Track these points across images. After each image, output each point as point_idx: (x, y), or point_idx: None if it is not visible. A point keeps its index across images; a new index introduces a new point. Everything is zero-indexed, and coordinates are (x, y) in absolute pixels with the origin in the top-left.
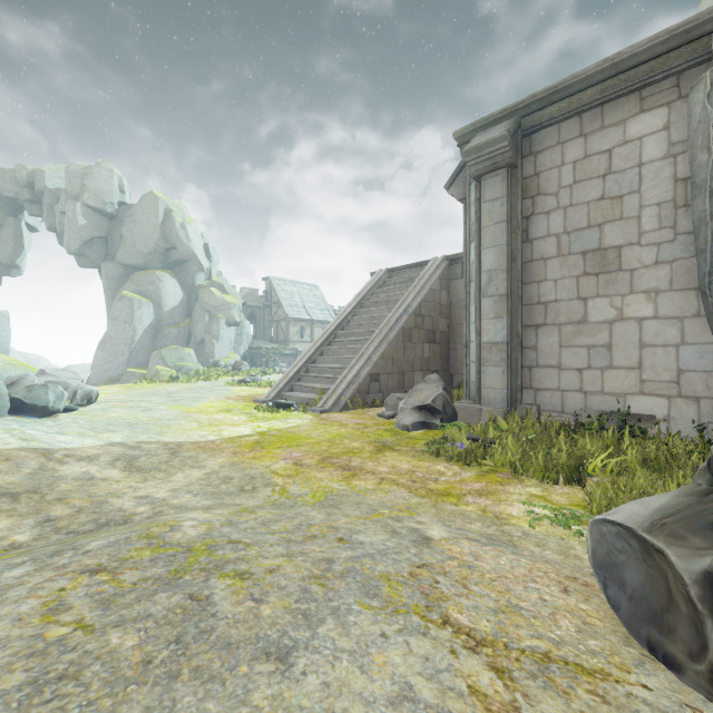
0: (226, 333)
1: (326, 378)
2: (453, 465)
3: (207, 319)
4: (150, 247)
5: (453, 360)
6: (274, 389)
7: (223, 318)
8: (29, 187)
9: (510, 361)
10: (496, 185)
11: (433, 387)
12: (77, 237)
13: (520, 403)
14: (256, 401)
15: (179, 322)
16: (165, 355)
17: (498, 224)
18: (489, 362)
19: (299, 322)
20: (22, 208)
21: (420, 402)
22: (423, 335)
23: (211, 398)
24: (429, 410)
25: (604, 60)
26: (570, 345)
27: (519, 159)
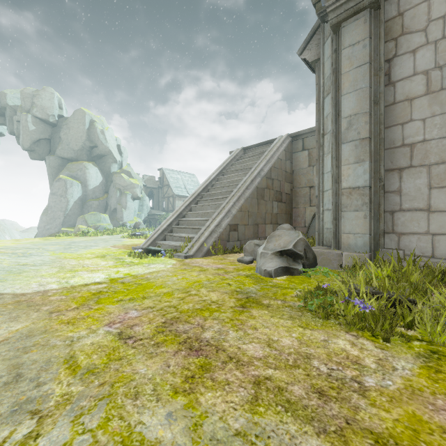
0: (131, 204)
1: (193, 228)
2: (360, 337)
3: (118, 194)
4: (80, 146)
5: (295, 216)
6: (150, 238)
7: (129, 194)
8: None
9: (373, 205)
10: (357, 29)
11: (292, 232)
12: (28, 138)
13: (383, 248)
14: (134, 248)
15: (100, 197)
16: (87, 219)
17: (359, 67)
18: (349, 207)
19: (182, 198)
20: None
21: (281, 247)
22: (273, 195)
23: (100, 246)
24: (290, 255)
25: None
26: (443, 186)
27: (382, 0)
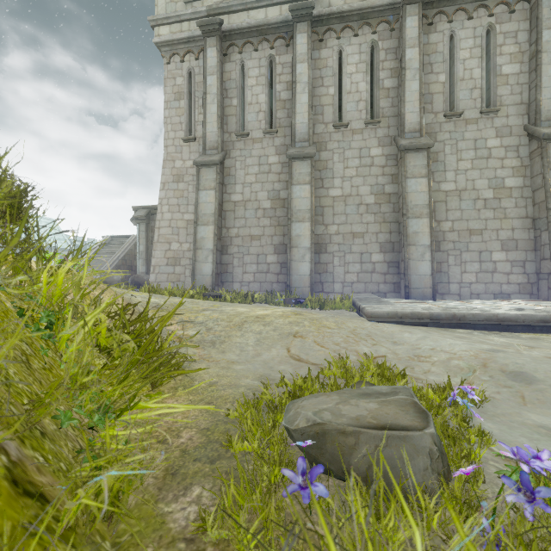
0: None
1: None
2: None
3: None
4: None
5: None
6: None
7: None
8: None
9: None
10: (143, 227)
11: None
12: None
13: None
14: None
15: None
16: None
17: (144, 239)
18: None
19: None
20: None
21: None
22: (126, 268)
23: None
24: None
25: None
26: None
27: (150, 221)
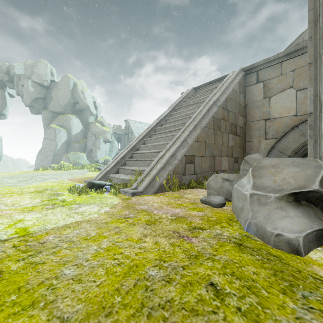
0: (103, 146)
1: (145, 161)
2: None
3: (94, 138)
4: (65, 102)
5: (249, 150)
6: (103, 171)
7: (102, 138)
8: (7, 74)
9: None
10: None
11: (300, 160)
12: (29, 98)
13: None
14: (85, 181)
15: (80, 140)
16: (69, 157)
17: None
18: None
19: None
20: (6, 85)
21: (294, 186)
22: (228, 127)
23: (58, 178)
24: (315, 201)
25: None
26: None
27: None
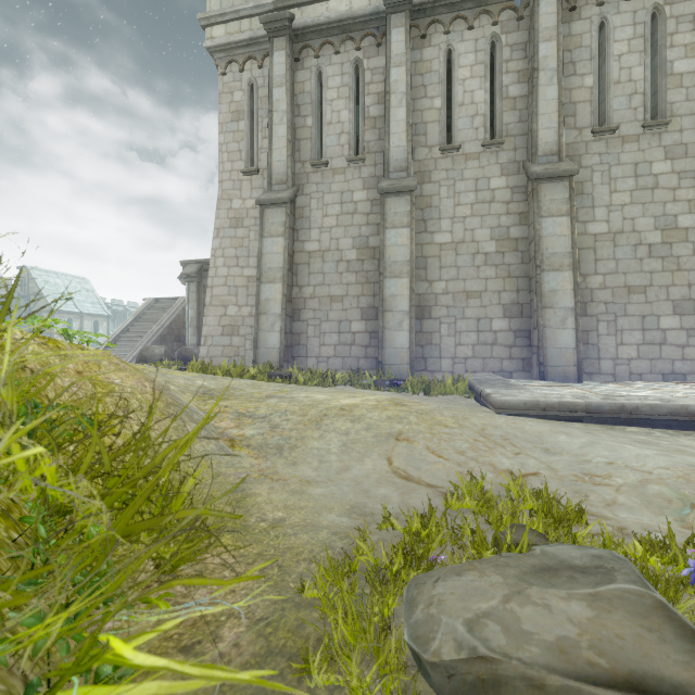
0: None
1: None
2: None
3: None
4: None
5: None
6: None
7: None
8: None
9: None
10: (194, 287)
11: None
12: None
13: None
14: None
15: None
16: None
17: (195, 301)
18: None
19: (66, 315)
20: None
21: None
22: (173, 338)
23: None
24: None
25: None
26: None
27: (202, 279)
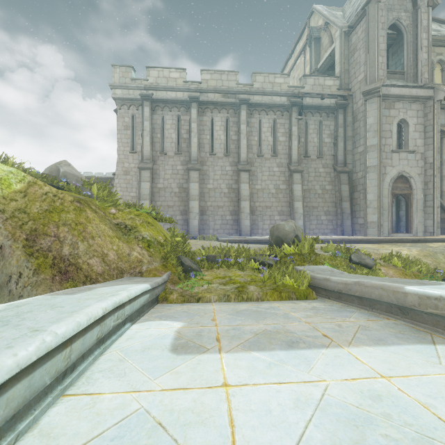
0: None
1: None
2: None
3: None
4: None
5: None
6: None
7: None
8: None
9: None
10: None
11: None
12: None
13: None
14: None
15: None
16: None
17: None
18: None
19: None
20: None
21: None
22: None
23: None
24: None
25: (99, 176)
26: None
27: None
